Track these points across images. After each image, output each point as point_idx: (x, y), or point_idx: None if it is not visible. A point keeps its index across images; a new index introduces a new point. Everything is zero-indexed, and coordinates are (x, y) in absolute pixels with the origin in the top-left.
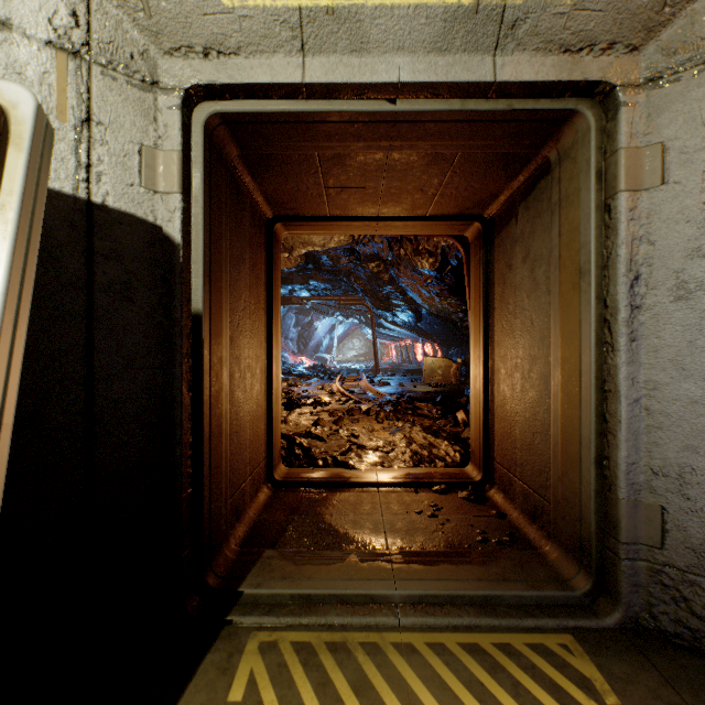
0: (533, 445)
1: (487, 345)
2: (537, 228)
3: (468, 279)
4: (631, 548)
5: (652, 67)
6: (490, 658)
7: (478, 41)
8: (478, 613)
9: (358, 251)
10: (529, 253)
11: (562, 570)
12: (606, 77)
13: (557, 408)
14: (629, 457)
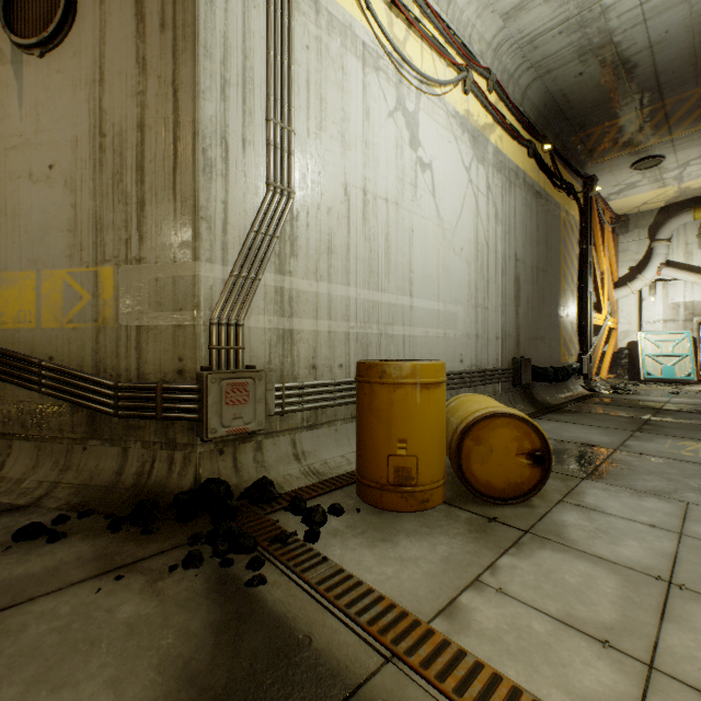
0: None
1: None
2: None
3: None
4: None
5: None
6: None
7: None
8: None
9: None
10: None
11: None
12: None
13: None
14: None
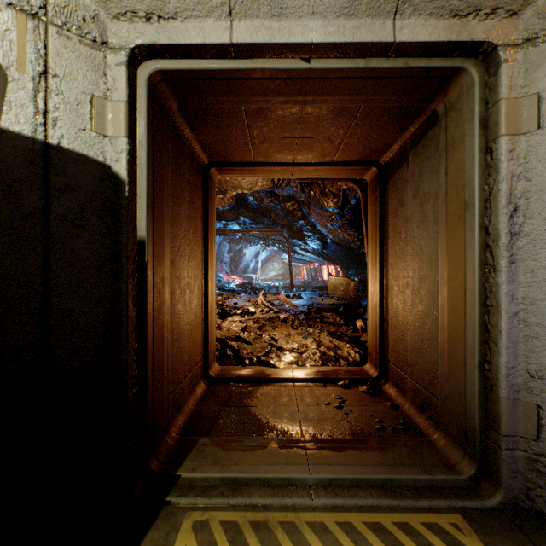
0: (422, 349)
1: (382, 267)
2: (425, 170)
3: (365, 214)
4: (511, 439)
5: (529, 29)
6: (392, 536)
7: (380, 6)
8: (380, 494)
9: (277, 193)
10: (418, 191)
11: (449, 455)
12: (489, 38)
13: (444, 319)
14: (509, 362)
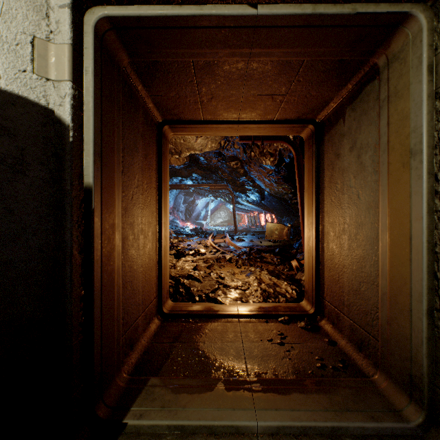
0: (360, 291)
1: (318, 214)
2: (363, 123)
3: (297, 170)
4: None
5: None
6: None
7: None
8: None
9: (224, 154)
10: (355, 144)
11: (393, 399)
12: None
13: (386, 264)
14: None
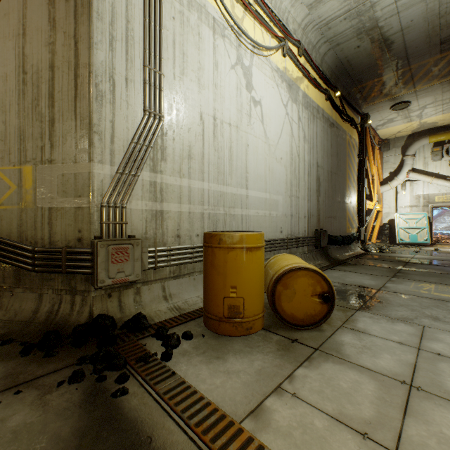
0: None
1: None
2: None
3: None
4: None
5: None
6: None
7: None
8: None
9: None
10: None
11: None
12: None
13: None
14: None
